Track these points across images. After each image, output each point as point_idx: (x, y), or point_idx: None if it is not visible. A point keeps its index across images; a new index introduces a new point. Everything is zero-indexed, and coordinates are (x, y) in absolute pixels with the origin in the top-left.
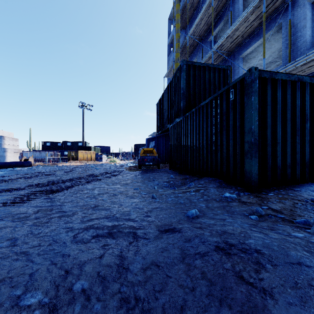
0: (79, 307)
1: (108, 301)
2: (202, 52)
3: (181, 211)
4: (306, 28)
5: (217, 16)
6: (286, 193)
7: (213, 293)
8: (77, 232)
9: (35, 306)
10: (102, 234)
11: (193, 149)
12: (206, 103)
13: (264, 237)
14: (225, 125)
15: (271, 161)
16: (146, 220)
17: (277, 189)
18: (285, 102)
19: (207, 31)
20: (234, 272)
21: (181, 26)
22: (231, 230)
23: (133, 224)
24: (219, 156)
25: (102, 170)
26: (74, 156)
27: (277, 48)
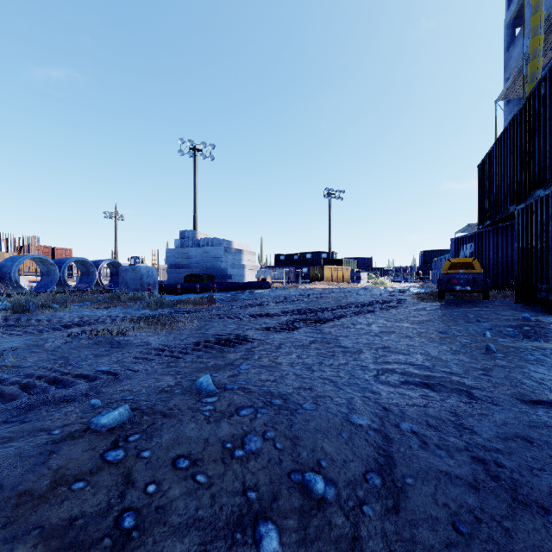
0: (415, 446)
1: (453, 453)
2: None
3: None
4: None
5: None
6: None
7: None
8: (377, 373)
9: (366, 428)
10: (413, 382)
11: None
12: None
13: None
14: None
15: None
16: (486, 379)
17: None
18: None
19: None
20: None
21: None
22: None
23: (461, 381)
24: None
25: (368, 297)
26: (318, 274)
27: None
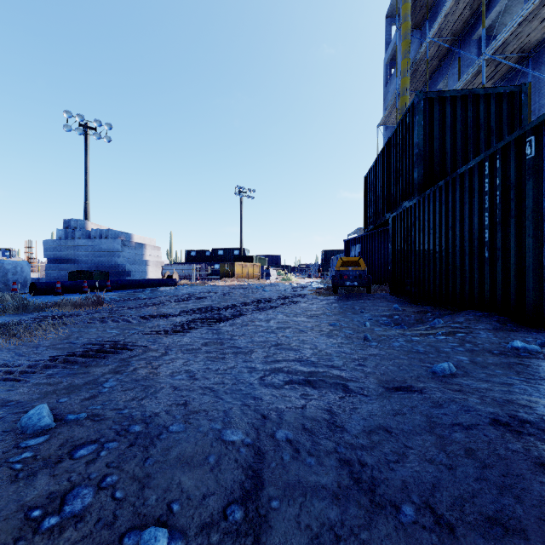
0: (288, 457)
1: (322, 458)
2: (458, 66)
3: (421, 363)
4: None
5: None
6: None
7: (488, 478)
8: (264, 374)
9: (238, 444)
10: (297, 381)
11: (439, 258)
12: (470, 169)
13: None
14: (513, 209)
15: None
16: (360, 370)
17: None
18: None
19: (471, 20)
20: (529, 456)
21: (413, 25)
22: (524, 401)
23: (340, 374)
24: (498, 270)
25: (273, 293)
26: (229, 271)
27: None
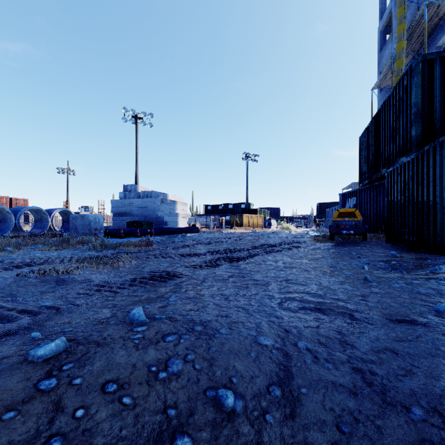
0: (309, 360)
1: (338, 365)
2: None
3: (423, 303)
4: None
5: None
6: None
7: None
8: (281, 301)
9: (270, 347)
10: (309, 308)
11: (440, 209)
12: None
13: None
14: None
15: None
16: (364, 304)
17: None
18: None
19: None
20: None
21: None
22: None
23: (345, 305)
24: None
25: (276, 239)
26: (238, 221)
27: None
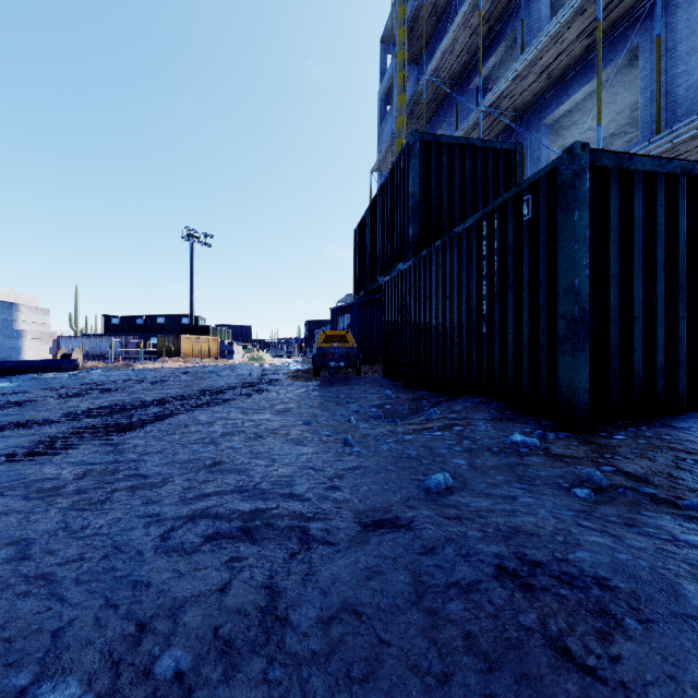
0: None
1: None
2: (456, 115)
3: (412, 476)
4: (696, 56)
5: (491, 33)
6: (656, 434)
7: (496, 692)
8: (171, 527)
9: None
10: (227, 532)
11: (436, 333)
12: (468, 228)
13: (613, 546)
14: (511, 278)
15: (618, 359)
16: (331, 497)
17: (635, 424)
18: (653, 223)
19: (469, 66)
20: (547, 636)
21: (410, 57)
22: (531, 527)
23: (299, 509)
24: (496, 348)
25: (232, 379)
26: (171, 347)
27: (628, 103)
